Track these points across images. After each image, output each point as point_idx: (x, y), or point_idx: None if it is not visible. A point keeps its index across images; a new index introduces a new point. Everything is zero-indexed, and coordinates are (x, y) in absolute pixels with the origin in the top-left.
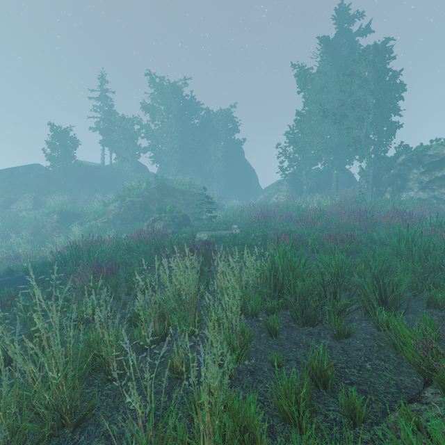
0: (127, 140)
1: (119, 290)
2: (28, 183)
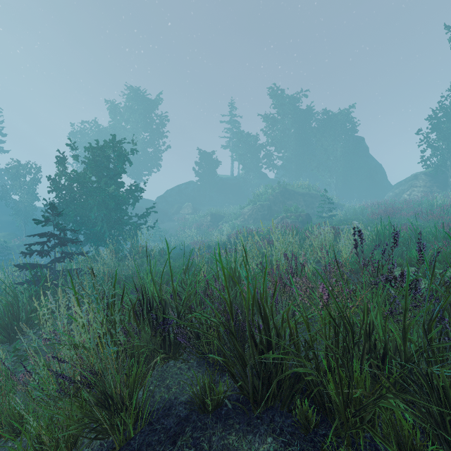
0: (252, 154)
1: None
2: (187, 195)
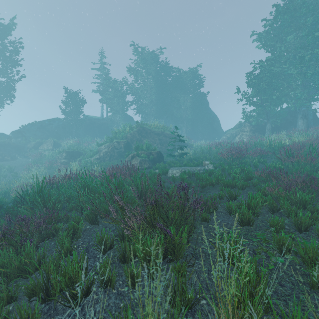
0: (118, 98)
1: (11, 287)
2: (51, 131)
